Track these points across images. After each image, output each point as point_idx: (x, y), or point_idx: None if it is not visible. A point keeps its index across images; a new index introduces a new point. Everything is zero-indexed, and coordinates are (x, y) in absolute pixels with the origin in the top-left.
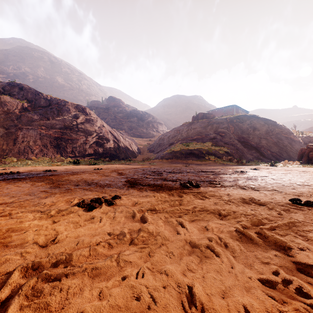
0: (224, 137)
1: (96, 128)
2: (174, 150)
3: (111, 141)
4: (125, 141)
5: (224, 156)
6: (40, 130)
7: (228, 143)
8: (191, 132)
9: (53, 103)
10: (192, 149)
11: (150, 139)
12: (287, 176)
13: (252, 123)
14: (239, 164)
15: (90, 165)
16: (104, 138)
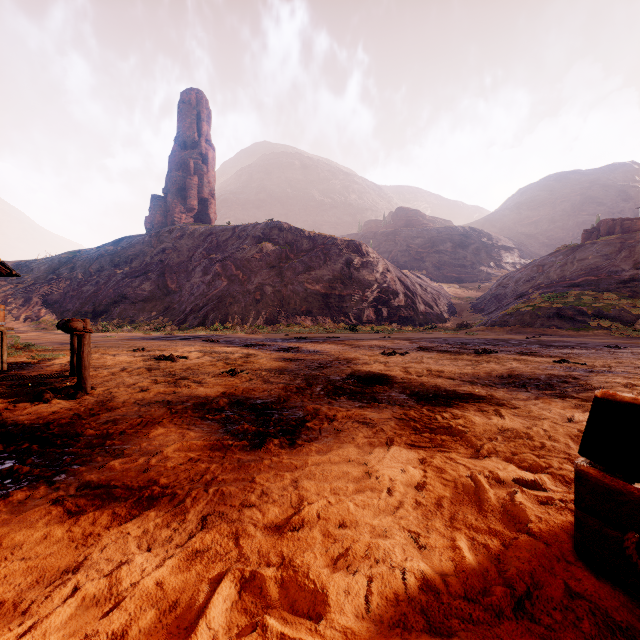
0: None
1: (377, 276)
2: (521, 309)
3: (401, 294)
4: (426, 293)
5: (638, 321)
6: (306, 286)
7: None
8: (573, 269)
9: (317, 244)
10: (562, 307)
11: (479, 286)
12: None
13: None
14: None
15: (372, 333)
16: (390, 290)
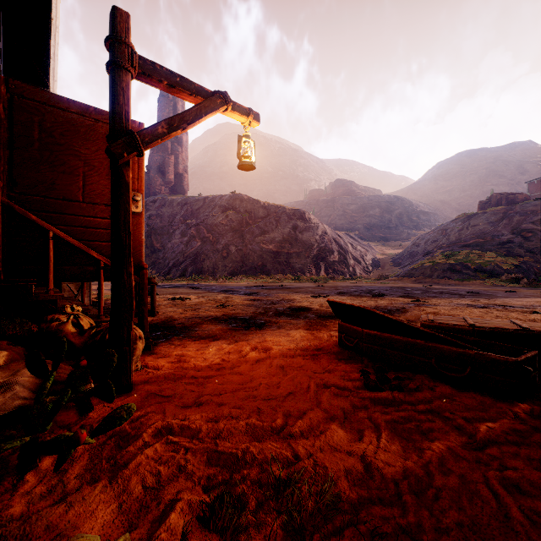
0: (530, 240)
1: (317, 238)
2: (424, 264)
3: (336, 252)
4: (356, 250)
5: (505, 274)
6: (262, 246)
7: (533, 251)
8: (467, 233)
9: (270, 213)
10: (453, 263)
11: (400, 244)
12: (509, 297)
13: None
14: (528, 286)
15: (311, 282)
16: (327, 249)
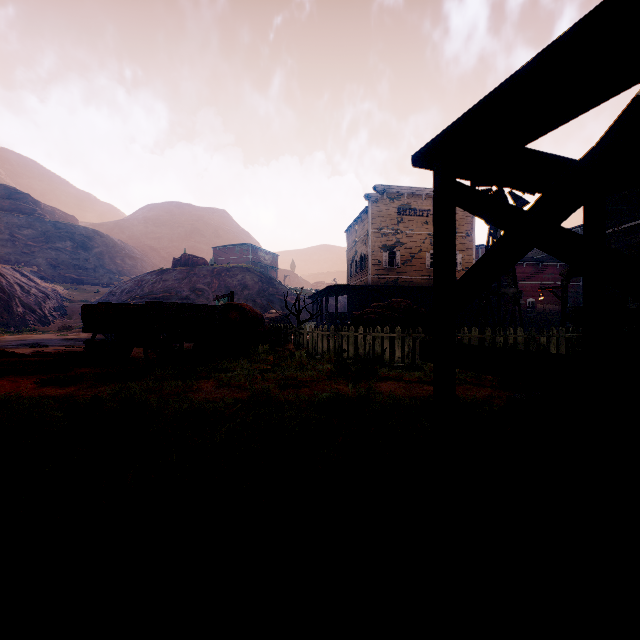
0: (200, 297)
1: None
2: None
3: None
4: (29, 295)
5: None
6: None
7: None
8: (159, 287)
9: None
10: None
11: (98, 290)
12: None
13: (244, 280)
14: None
15: None
16: None
